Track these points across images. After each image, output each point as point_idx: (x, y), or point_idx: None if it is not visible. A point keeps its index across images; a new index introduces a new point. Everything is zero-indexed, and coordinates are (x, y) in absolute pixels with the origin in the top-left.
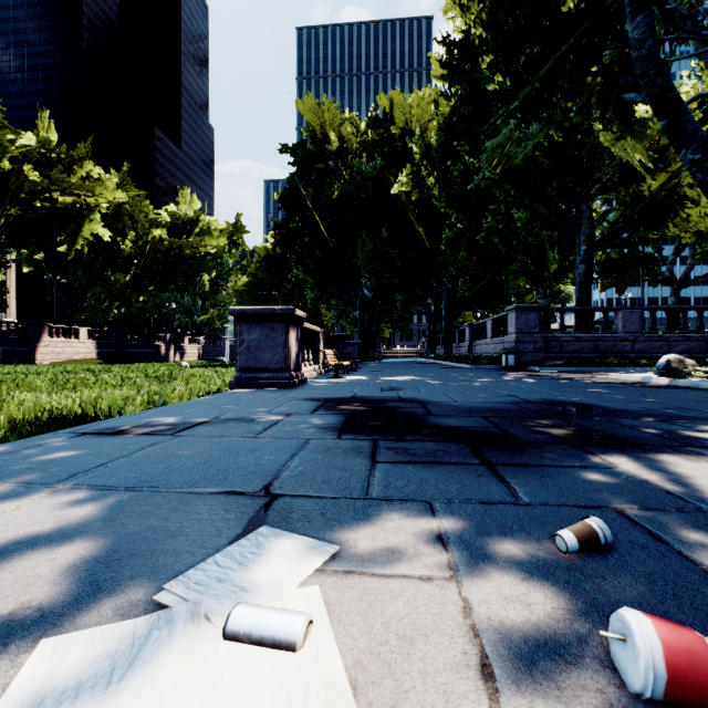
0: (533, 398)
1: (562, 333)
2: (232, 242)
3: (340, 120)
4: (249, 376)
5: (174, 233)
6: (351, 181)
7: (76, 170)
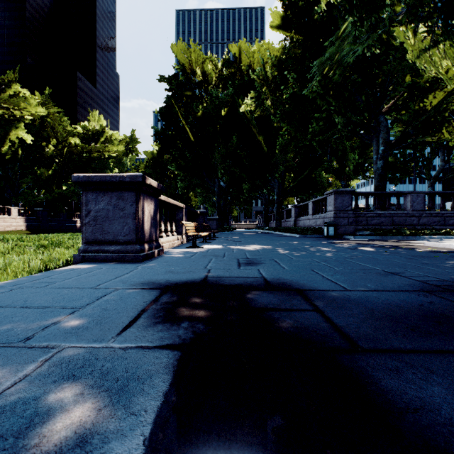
0: (431, 279)
1: (367, 211)
2: (129, 149)
3: (203, 59)
4: (95, 249)
5: (85, 141)
6: (211, 104)
7: (6, 90)
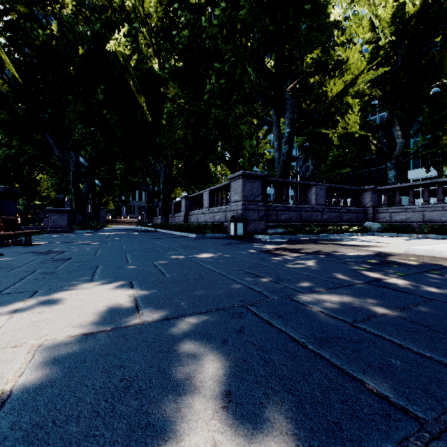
0: None
1: (276, 203)
2: None
3: None
4: None
5: None
6: (61, 35)
7: None
